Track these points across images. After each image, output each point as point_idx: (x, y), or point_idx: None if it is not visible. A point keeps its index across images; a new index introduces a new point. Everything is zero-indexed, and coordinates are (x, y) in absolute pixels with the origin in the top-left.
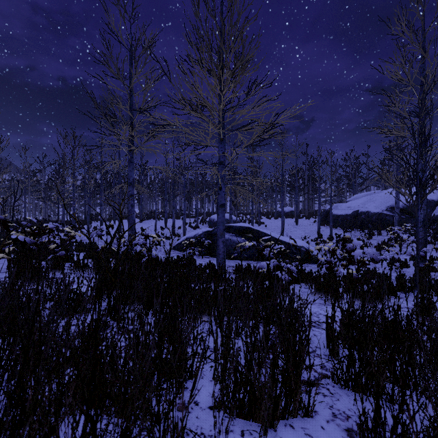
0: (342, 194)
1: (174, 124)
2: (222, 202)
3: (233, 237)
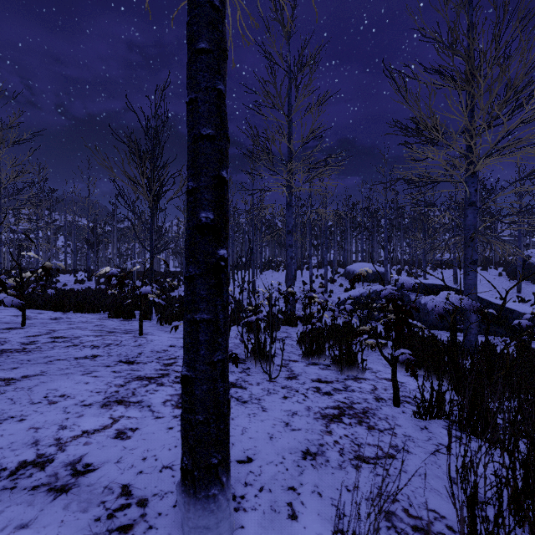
0: (528, 232)
1: (432, 157)
2: (475, 258)
3: (423, 298)
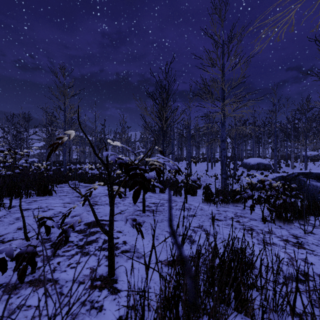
0: None
1: None
2: None
3: (315, 182)
